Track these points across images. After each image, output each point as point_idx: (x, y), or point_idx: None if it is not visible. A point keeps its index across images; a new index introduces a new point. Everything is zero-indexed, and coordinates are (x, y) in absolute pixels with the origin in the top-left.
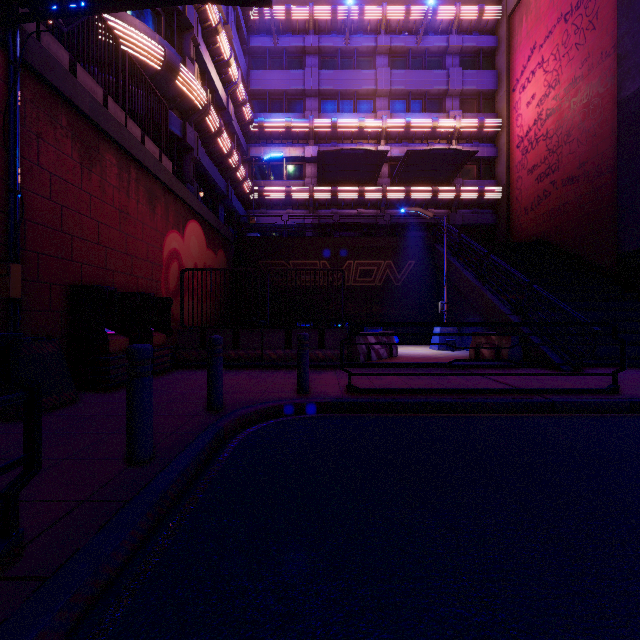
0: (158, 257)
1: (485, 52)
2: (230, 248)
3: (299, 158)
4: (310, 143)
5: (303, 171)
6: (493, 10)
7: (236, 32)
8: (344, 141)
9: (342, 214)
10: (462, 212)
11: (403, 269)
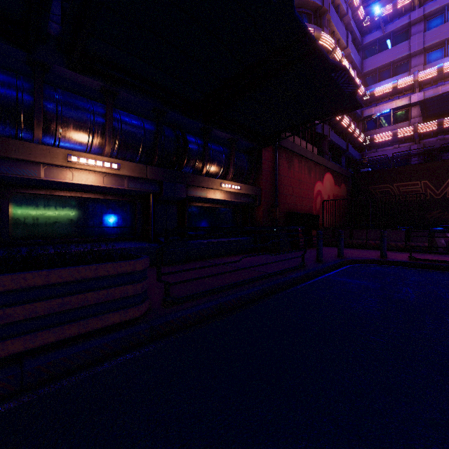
0: (312, 196)
1: None
2: (348, 181)
3: (404, 105)
4: (415, 91)
5: (408, 114)
6: None
7: (353, 45)
8: None
9: (448, 138)
10: None
11: None
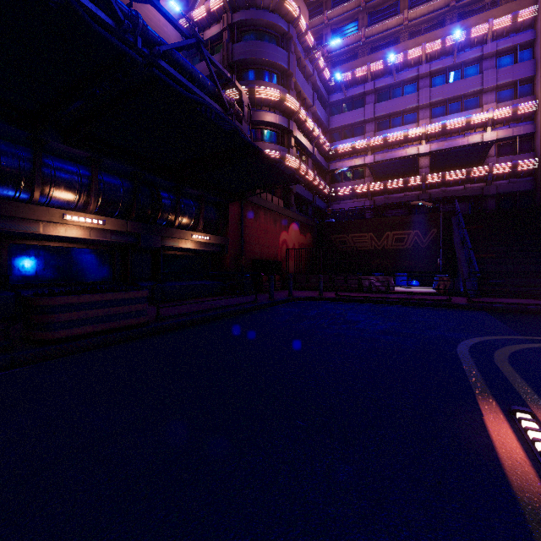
0: (277, 244)
1: (523, 46)
2: (314, 230)
3: (361, 165)
4: (368, 154)
5: (364, 172)
6: (528, 12)
7: (319, 103)
8: (394, 147)
9: (391, 198)
10: (498, 183)
11: (427, 236)
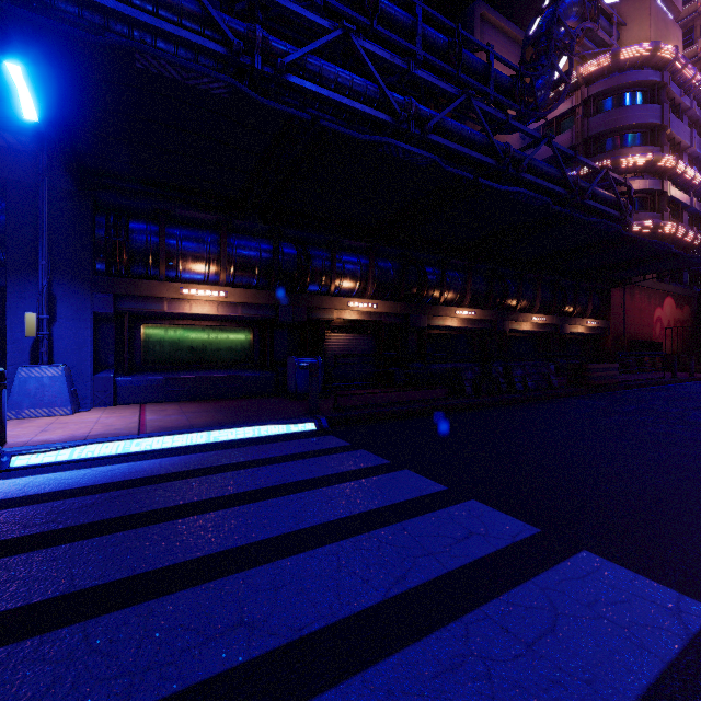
0: (651, 323)
1: None
2: (693, 301)
3: None
4: None
5: None
6: None
7: (699, 138)
8: None
9: None
10: None
11: None
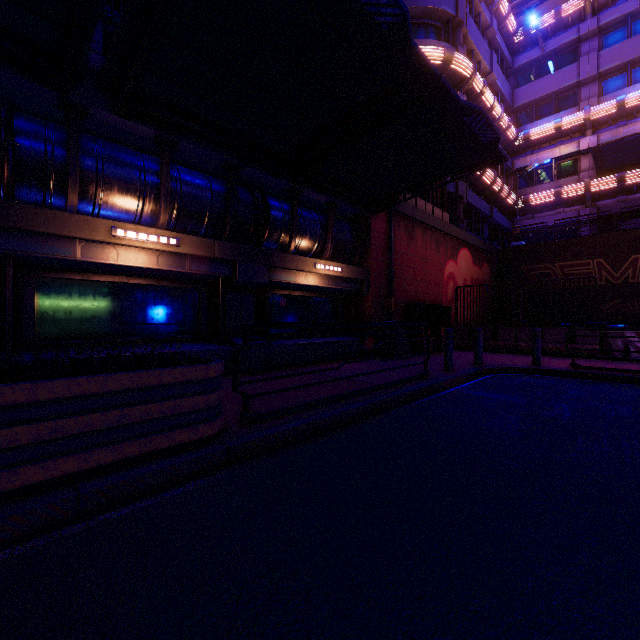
0: (441, 280)
1: None
2: (493, 260)
3: (572, 154)
4: (586, 134)
5: (577, 165)
6: None
7: (499, 69)
8: (637, 115)
9: (633, 200)
10: None
11: None
